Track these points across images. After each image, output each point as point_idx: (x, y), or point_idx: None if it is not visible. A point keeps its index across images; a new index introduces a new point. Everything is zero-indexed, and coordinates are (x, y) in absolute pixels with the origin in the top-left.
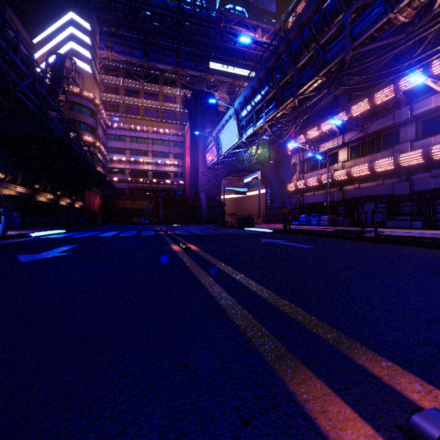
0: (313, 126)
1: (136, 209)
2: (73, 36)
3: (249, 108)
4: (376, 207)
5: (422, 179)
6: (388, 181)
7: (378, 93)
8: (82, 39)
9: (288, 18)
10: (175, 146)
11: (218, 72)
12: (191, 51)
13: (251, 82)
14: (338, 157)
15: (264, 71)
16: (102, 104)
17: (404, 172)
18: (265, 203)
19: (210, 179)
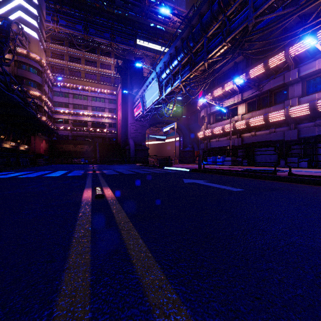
0: (218, 87)
1: (77, 151)
2: (21, 7)
3: (167, 72)
4: (290, 148)
5: (308, 128)
6: (278, 130)
7: (271, 59)
8: (29, 10)
9: None
10: (110, 103)
11: (144, 47)
12: (122, 29)
13: (169, 50)
14: (238, 111)
15: (180, 40)
16: (49, 67)
17: (293, 122)
18: (178, 147)
19: (137, 128)
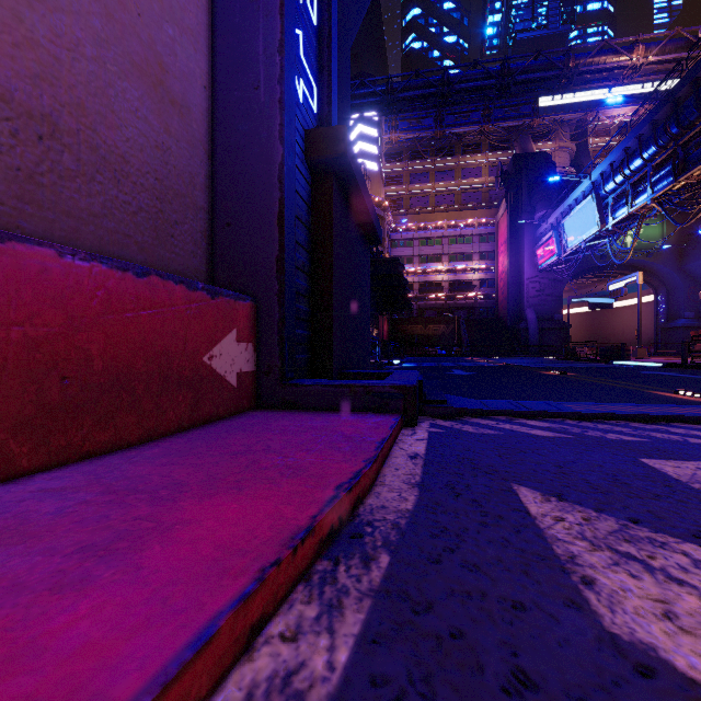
0: None
1: (428, 336)
2: (362, 135)
3: (619, 180)
4: None
5: None
6: None
7: None
8: (369, 135)
9: (694, 47)
10: (482, 242)
11: (555, 109)
12: None
13: (623, 143)
14: None
15: (648, 125)
16: None
17: None
18: (652, 319)
19: (542, 287)
